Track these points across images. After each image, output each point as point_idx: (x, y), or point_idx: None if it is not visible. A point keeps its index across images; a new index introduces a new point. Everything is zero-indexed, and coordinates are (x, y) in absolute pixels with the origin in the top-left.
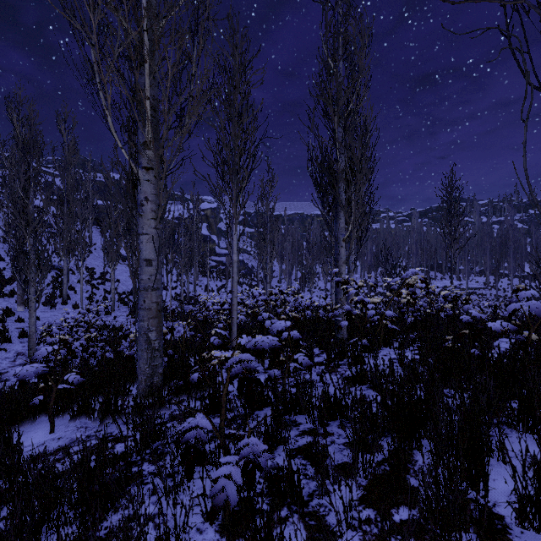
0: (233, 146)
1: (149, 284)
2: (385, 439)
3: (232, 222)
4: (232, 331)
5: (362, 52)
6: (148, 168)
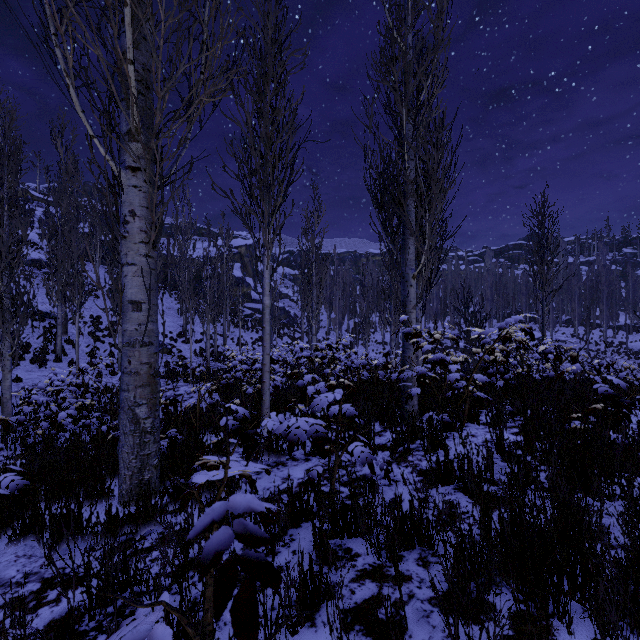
0: (265, 151)
1: (136, 337)
2: (498, 592)
3: (263, 254)
4: (262, 400)
5: (439, 18)
6: (135, 169)
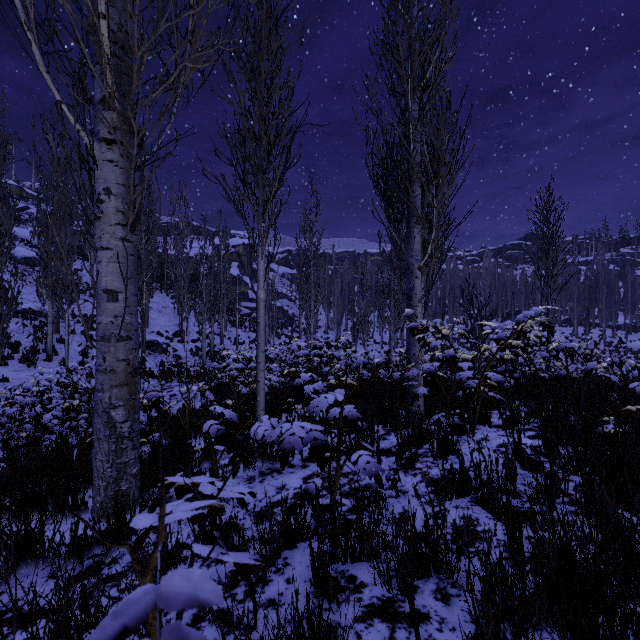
0: (259, 134)
1: (112, 330)
2: (537, 638)
3: (258, 244)
4: (257, 401)
5: None
6: (110, 141)
